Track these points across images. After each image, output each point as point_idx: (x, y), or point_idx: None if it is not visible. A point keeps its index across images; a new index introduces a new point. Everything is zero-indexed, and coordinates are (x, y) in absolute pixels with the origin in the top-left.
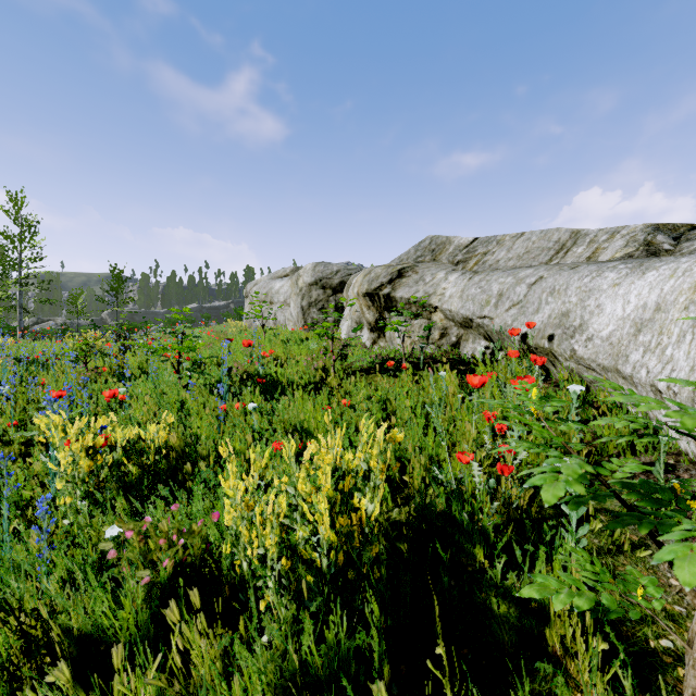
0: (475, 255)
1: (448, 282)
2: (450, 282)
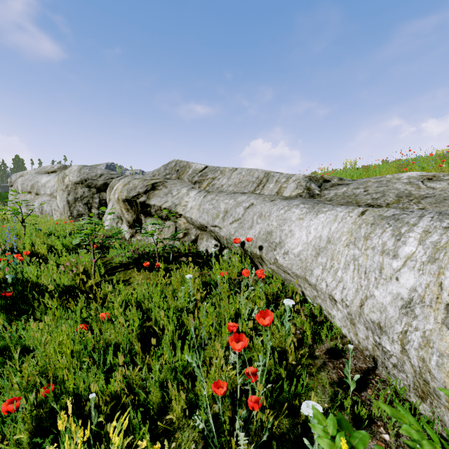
0: (207, 178)
1: (189, 197)
2: (191, 197)
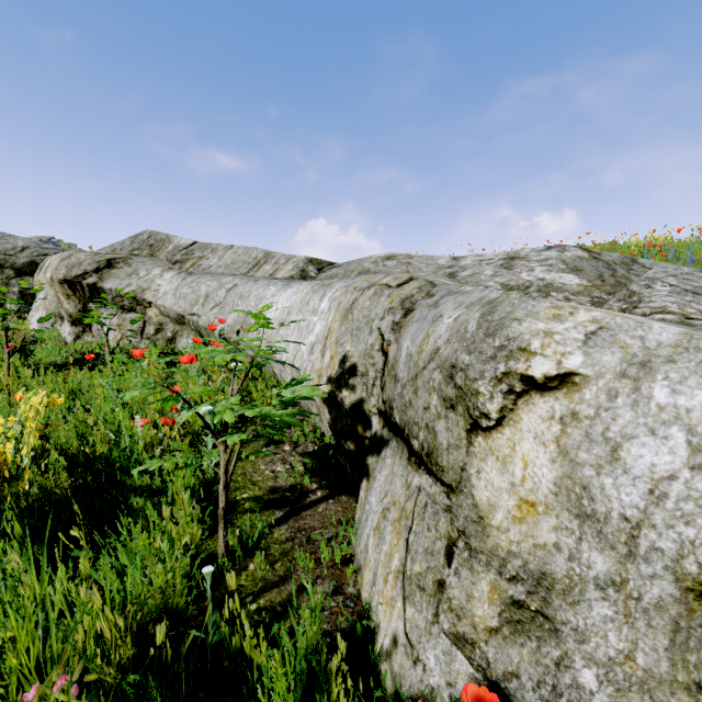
0: (193, 257)
1: (164, 279)
2: (166, 279)
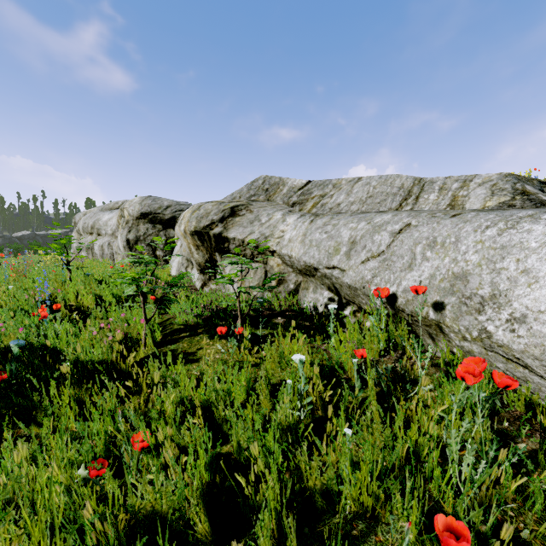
0: (312, 197)
1: (287, 223)
2: (289, 224)
